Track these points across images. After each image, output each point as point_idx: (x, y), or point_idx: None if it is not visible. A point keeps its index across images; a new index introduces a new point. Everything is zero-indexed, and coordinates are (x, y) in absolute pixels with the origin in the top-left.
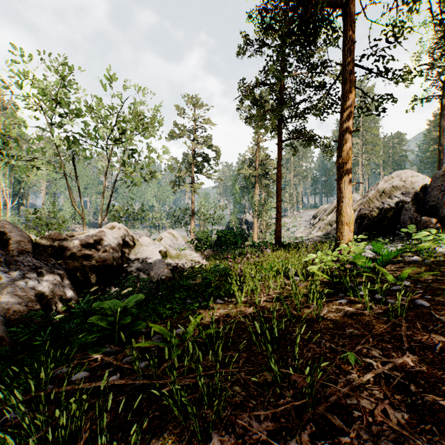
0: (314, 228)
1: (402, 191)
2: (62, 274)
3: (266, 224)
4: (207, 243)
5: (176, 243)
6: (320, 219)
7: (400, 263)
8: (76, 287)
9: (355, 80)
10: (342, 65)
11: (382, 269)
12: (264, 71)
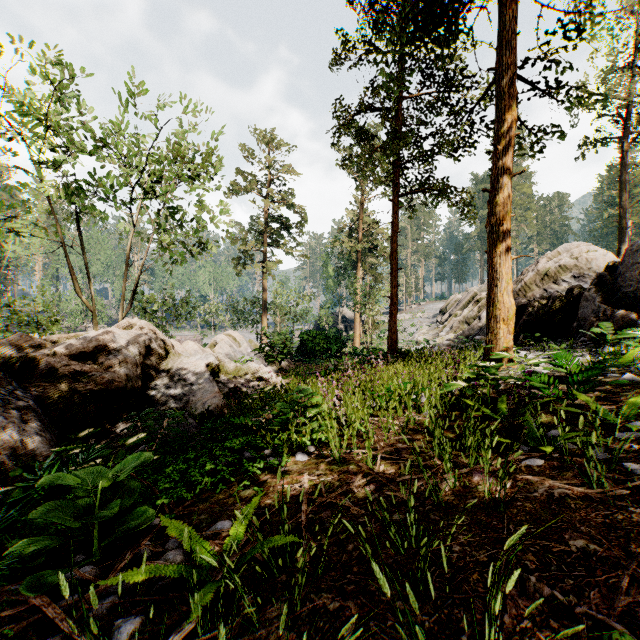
0: (443, 328)
1: (573, 273)
2: (27, 407)
3: (373, 322)
4: (284, 350)
5: (238, 350)
6: (452, 314)
7: (604, 386)
8: (57, 428)
9: (516, 95)
10: (496, 72)
11: (587, 398)
12: (372, 89)
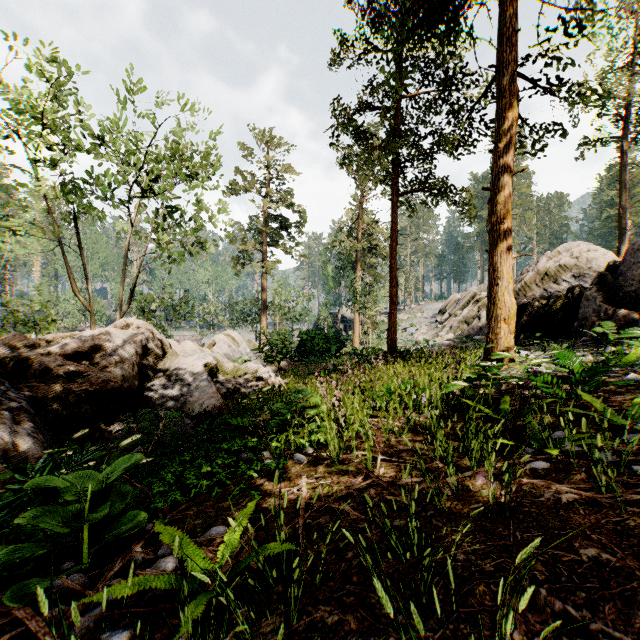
0: (443, 328)
1: (573, 273)
2: (20, 408)
3: (372, 322)
4: (283, 350)
5: (237, 350)
6: (451, 314)
7: (607, 386)
8: (52, 429)
9: (517, 92)
10: (497, 69)
11: (592, 399)
12: (372, 87)
